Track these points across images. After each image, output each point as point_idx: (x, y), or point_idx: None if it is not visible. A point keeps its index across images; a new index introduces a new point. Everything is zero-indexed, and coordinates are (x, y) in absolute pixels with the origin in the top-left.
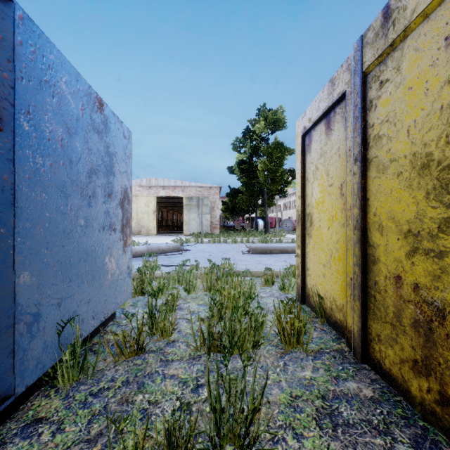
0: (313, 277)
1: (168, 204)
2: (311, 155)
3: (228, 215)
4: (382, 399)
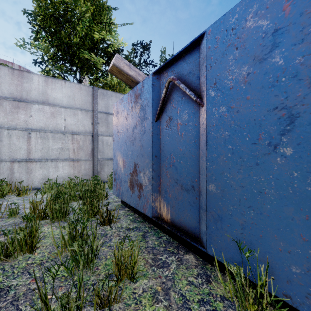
0: None
1: None
2: None
3: None
4: None
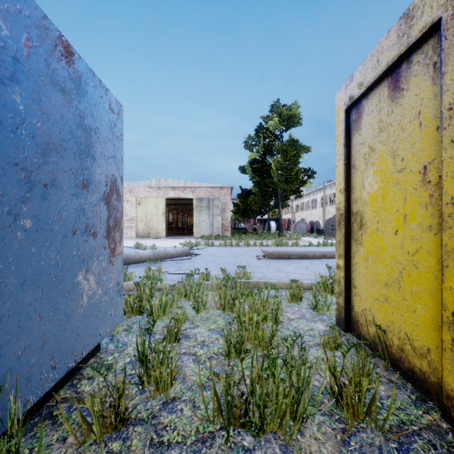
0: (366, 298)
1: (178, 205)
2: (360, 134)
3: (239, 217)
4: None
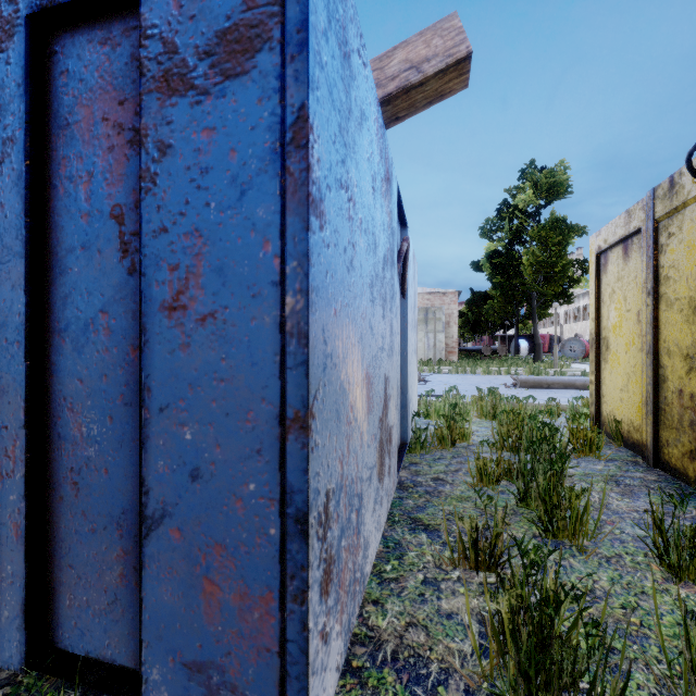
0: (610, 403)
1: None
2: (607, 277)
3: (467, 333)
4: (663, 481)
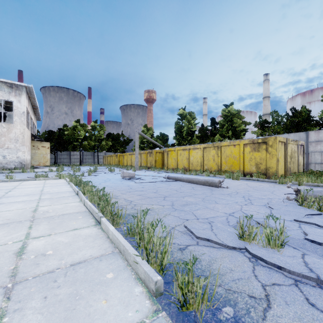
0: (279, 172)
1: None
2: (278, 147)
3: None
4: None
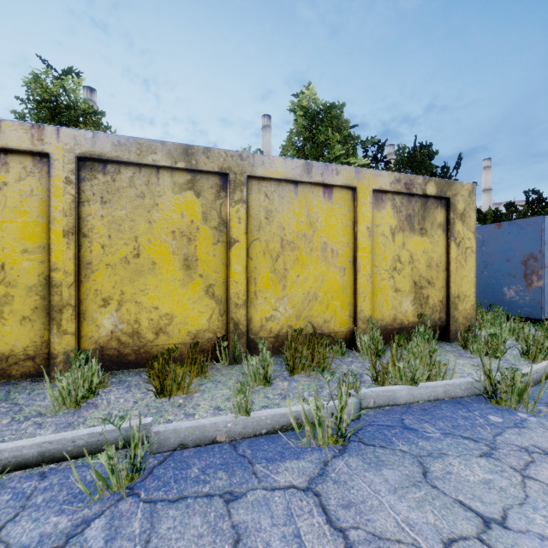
0: None
1: None
2: None
3: None
4: None
